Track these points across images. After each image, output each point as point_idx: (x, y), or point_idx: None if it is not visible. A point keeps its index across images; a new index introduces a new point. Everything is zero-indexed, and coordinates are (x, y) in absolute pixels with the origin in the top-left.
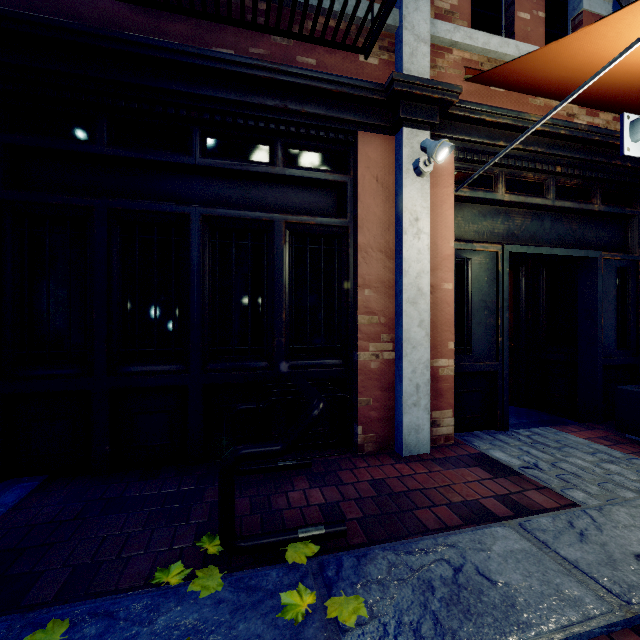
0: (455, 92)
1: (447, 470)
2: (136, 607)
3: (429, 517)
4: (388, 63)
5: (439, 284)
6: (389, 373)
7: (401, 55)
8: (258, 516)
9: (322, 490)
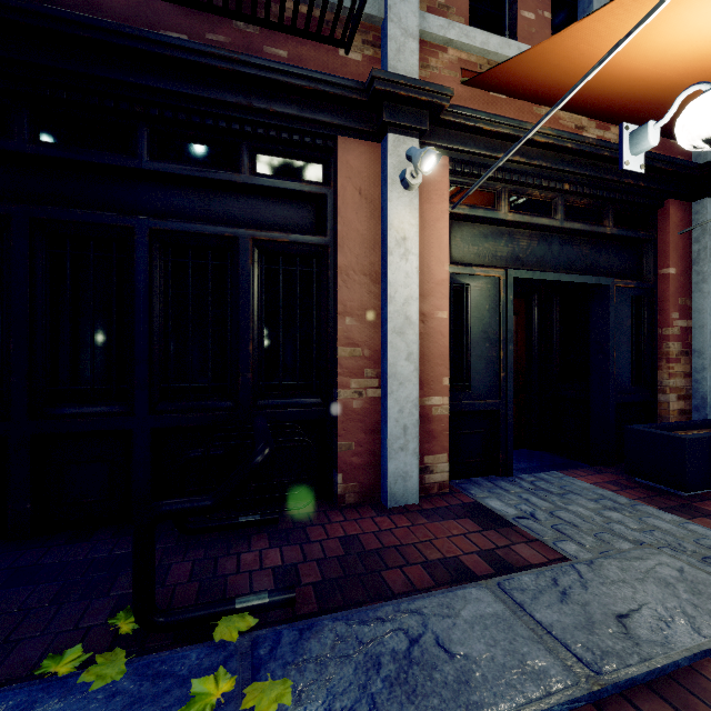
0: (446, 95)
1: (434, 523)
2: (5, 706)
3: (399, 578)
4: (373, 60)
5: (432, 312)
6: (374, 413)
7: (386, 51)
8: (198, 584)
9: (284, 550)
